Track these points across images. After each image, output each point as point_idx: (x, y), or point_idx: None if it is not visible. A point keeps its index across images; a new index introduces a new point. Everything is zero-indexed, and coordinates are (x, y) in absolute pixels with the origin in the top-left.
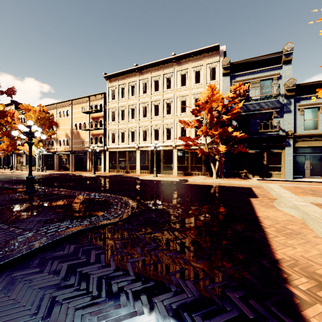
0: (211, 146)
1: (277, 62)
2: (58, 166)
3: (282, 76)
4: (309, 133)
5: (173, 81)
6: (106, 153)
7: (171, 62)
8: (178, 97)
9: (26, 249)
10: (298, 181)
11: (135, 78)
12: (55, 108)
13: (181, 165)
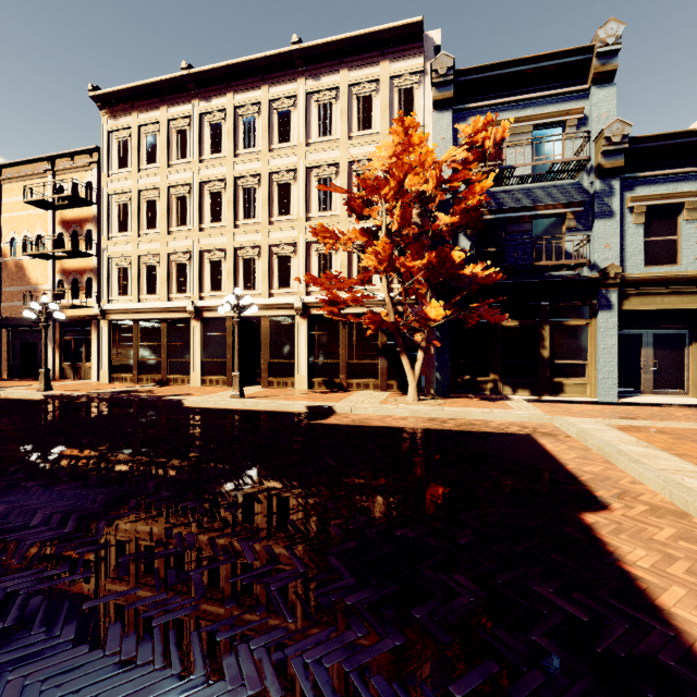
0: (401, 306)
1: (576, 80)
2: None
3: (588, 117)
4: (659, 274)
5: (296, 122)
6: (100, 325)
7: (292, 64)
8: (312, 167)
9: None
10: (627, 403)
11: (186, 108)
12: None
13: (320, 362)
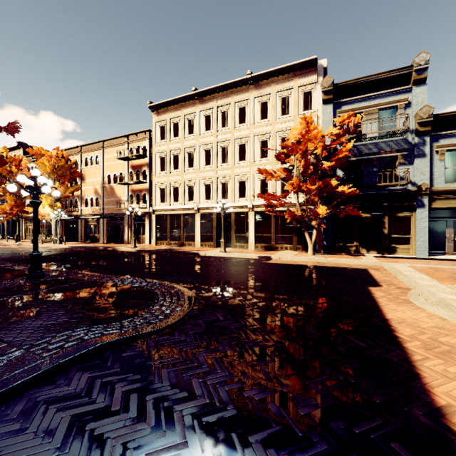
0: (304, 206)
1: (404, 82)
2: (84, 236)
3: (411, 102)
4: (453, 188)
5: (249, 112)
6: (152, 217)
7: (247, 84)
8: (257, 135)
9: (3, 385)
10: (436, 259)
11: (193, 109)
12: (80, 153)
13: (261, 235)
